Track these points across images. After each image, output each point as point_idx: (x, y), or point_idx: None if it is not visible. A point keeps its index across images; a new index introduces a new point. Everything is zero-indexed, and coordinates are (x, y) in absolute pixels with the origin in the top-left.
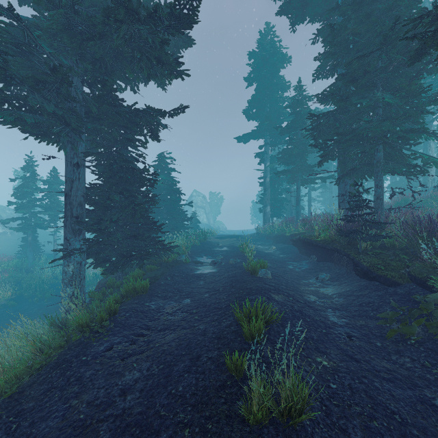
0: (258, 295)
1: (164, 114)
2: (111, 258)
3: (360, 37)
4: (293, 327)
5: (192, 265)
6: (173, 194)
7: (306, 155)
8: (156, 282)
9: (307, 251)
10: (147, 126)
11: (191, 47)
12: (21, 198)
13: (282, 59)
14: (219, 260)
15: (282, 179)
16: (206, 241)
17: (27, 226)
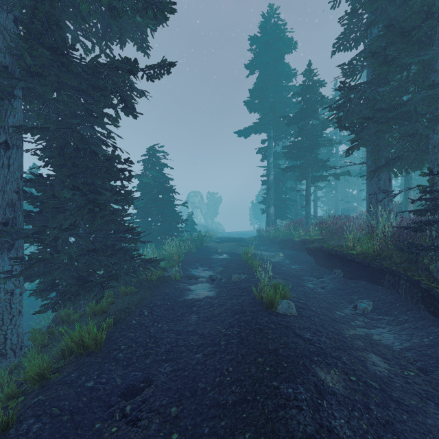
0: (298, 384)
1: (136, 67)
2: (61, 282)
3: None
4: None
5: (184, 283)
6: (165, 193)
7: (317, 148)
8: (126, 319)
9: (329, 263)
10: (117, 93)
11: None
12: None
13: (287, 44)
14: (218, 275)
15: (288, 177)
16: (203, 246)
17: None
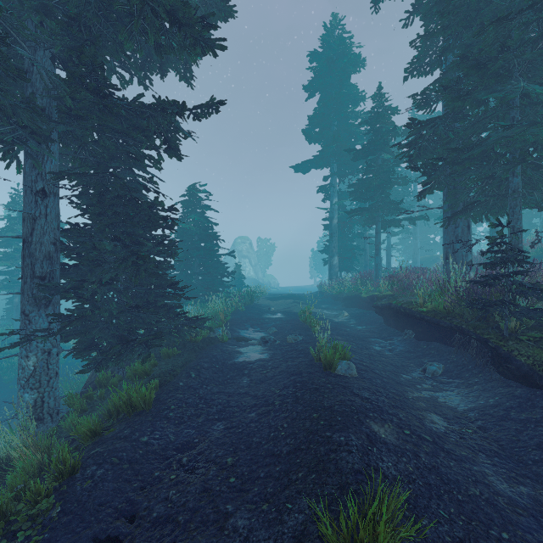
0: (350, 433)
1: (184, 110)
2: (101, 342)
3: (484, 5)
4: (439, 526)
5: (232, 346)
6: (208, 241)
7: (389, 187)
8: (172, 381)
9: (399, 323)
10: (160, 134)
11: (230, 17)
12: (4, 245)
13: (354, 61)
14: (271, 337)
15: (355, 221)
16: (253, 303)
17: (12, 283)
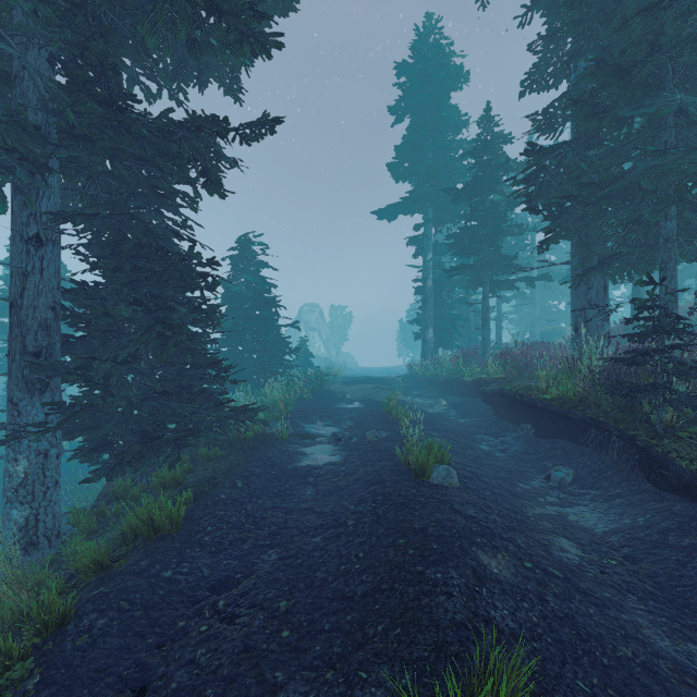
0: (450, 568)
1: (226, 128)
2: (116, 440)
3: None
4: None
5: (294, 445)
6: (265, 308)
7: (500, 238)
8: (211, 493)
9: (514, 415)
10: (196, 162)
11: (291, 8)
12: (1, 314)
13: (454, 75)
14: (346, 433)
15: (455, 282)
16: (323, 389)
17: None
